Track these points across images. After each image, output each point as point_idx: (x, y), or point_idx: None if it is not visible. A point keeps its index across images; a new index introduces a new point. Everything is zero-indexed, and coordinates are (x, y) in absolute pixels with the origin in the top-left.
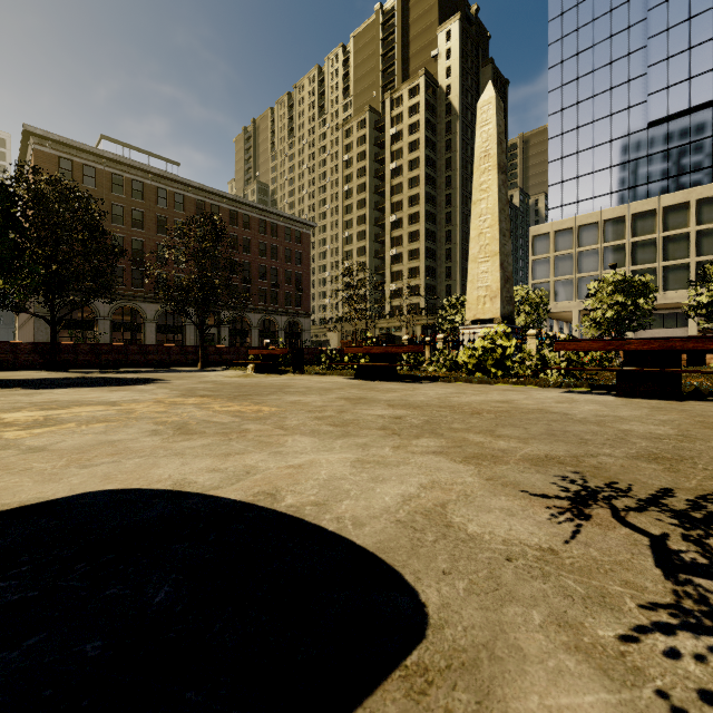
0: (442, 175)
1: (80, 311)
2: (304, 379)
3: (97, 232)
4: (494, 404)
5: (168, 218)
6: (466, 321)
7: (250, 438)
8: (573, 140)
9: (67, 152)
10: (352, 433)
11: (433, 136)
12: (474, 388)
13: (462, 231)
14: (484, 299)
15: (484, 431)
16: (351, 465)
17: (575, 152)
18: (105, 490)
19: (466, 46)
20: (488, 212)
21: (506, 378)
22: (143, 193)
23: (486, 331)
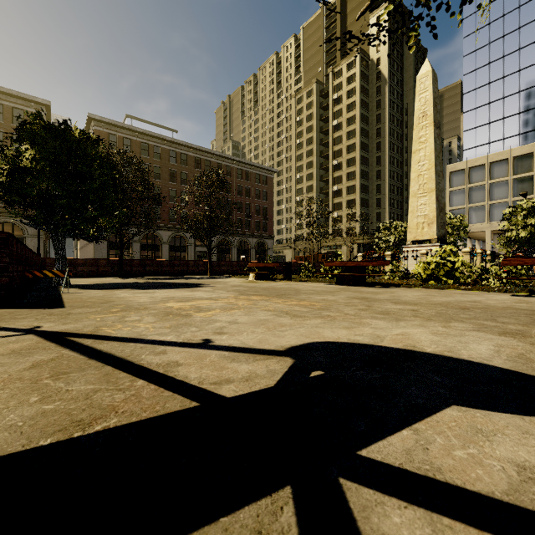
0: (373, 128)
1: (117, 237)
2: (298, 284)
3: (149, 185)
4: (469, 303)
5: (177, 171)
6: (407, 241)
7: (341, 320)
8: (485, 94)
9: (114, 129)
10: (401, 319)
11: (366, 98)
12: (435, 292)
13: (390, 170)
14: (422, 224)
15: (488, 319)
16: (432, 335)
17: (487, 102)
18: (319, 342)
19: (392, 26)
20: (426, 158)
21: (455, 285)
22: (160, 154)
23: (436, 250)
